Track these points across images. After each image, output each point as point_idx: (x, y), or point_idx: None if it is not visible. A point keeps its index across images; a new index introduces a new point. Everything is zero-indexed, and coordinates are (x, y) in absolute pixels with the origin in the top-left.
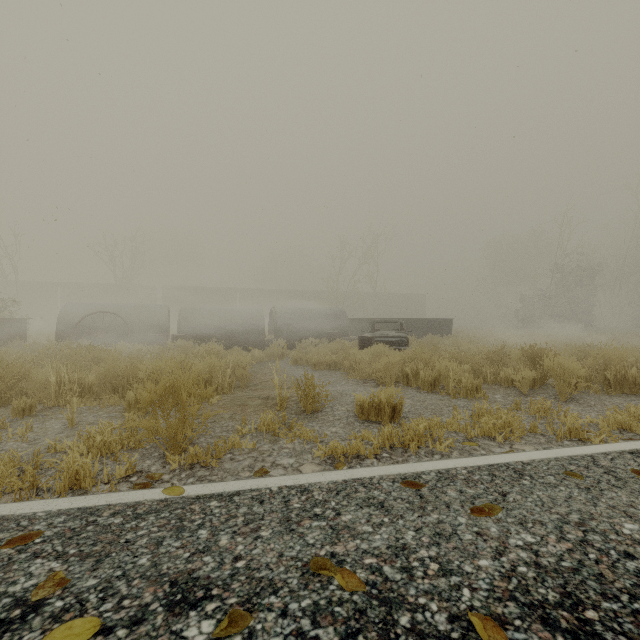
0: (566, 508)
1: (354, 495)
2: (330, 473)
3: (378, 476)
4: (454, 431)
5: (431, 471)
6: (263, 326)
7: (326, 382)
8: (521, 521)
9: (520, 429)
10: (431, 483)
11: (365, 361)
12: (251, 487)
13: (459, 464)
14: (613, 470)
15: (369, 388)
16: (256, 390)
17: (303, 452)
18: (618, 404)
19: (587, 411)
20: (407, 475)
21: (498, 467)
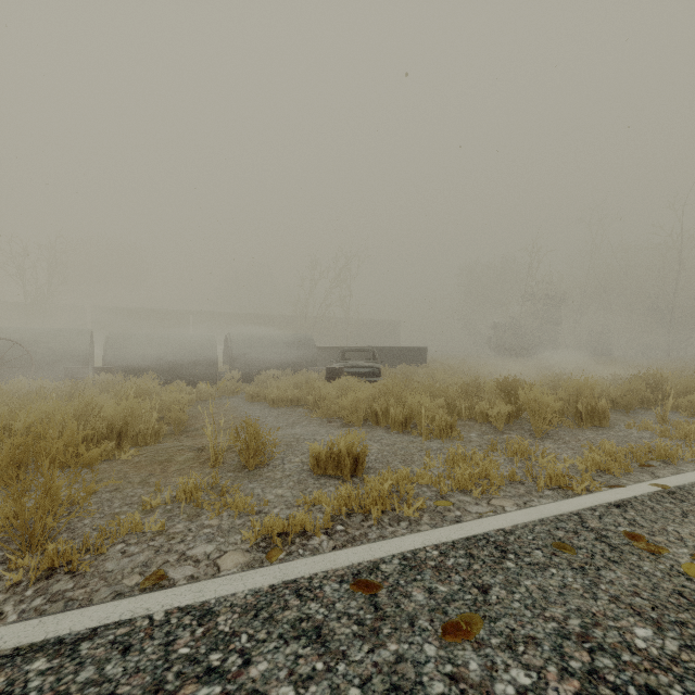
0: (562, 607)
1: (280, 616)
2: (254, 574)
3: (322, 573)
4: (426, 484)
5: (394, 556)
6: (215, 356)
7: (284, 423)
8: (509, 642)
9: (498, 478)
10: (392, 579)
11: (331, 396)
12: (121, 617)
13: (429, 540)
14: (605, 534)
15: (333, 430)
16: (194, 437)
17: (230, 532)
18: (591, 439)
19: (563, 449)
20: (361, 567)
21: (476, 541)
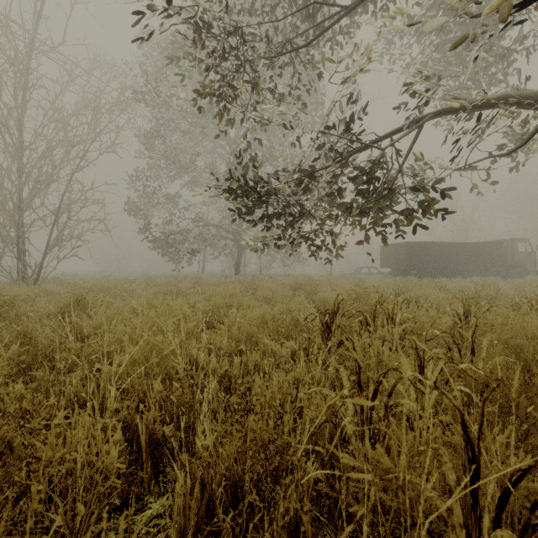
0: None
1: None
2: None
3: None
4: None
5: None
6: None
7: None
8: None
9: None
10: None
11: None
12: None
13: None
14: None
15: None
16: None
17: None
18: None
19: None
20: None
21: None
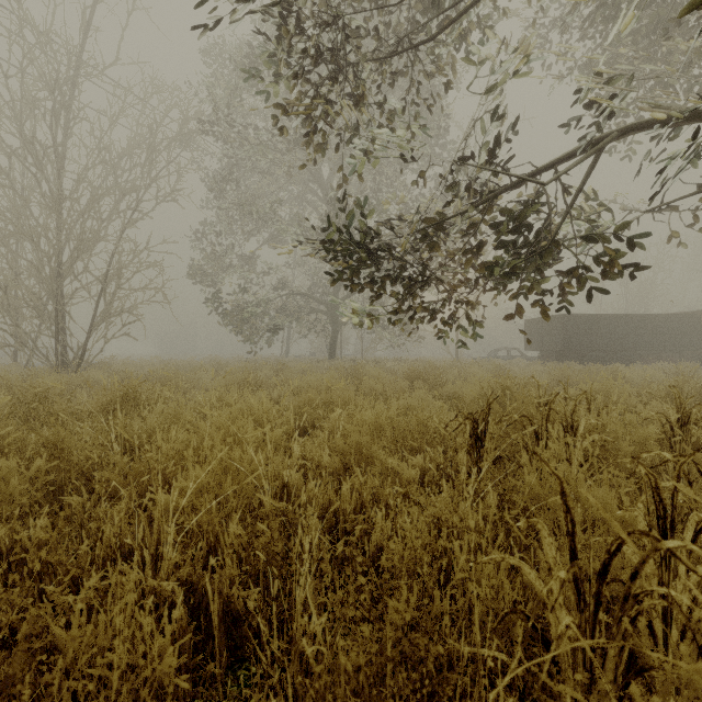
0: None
1: None
2: None
3: None
4: None
5: None
6: None
7: None
8: None
9: None
10: None
11: None
12: None
13: None
14: None
15: None
16: None
17: None
18: None
19: None
20: None
21: None
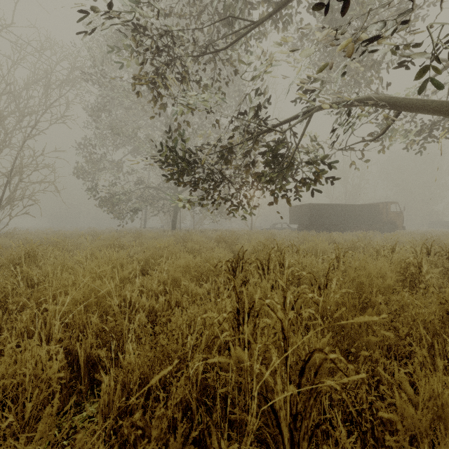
0: None
1: None
2: None
3: None
4: None
5: None
6: None
7: None
8: None
9: None
10: None
11: None
12: None
13: None
14: None
15: None
16: None
17: None
18: None
19: None
20: None
21: None
